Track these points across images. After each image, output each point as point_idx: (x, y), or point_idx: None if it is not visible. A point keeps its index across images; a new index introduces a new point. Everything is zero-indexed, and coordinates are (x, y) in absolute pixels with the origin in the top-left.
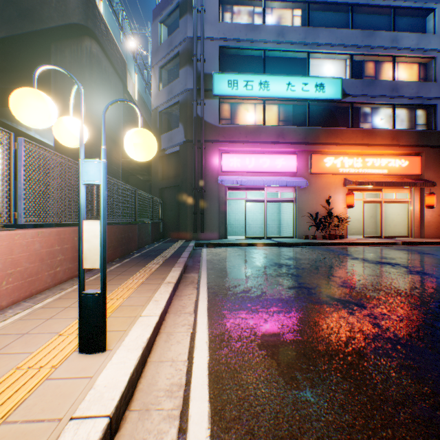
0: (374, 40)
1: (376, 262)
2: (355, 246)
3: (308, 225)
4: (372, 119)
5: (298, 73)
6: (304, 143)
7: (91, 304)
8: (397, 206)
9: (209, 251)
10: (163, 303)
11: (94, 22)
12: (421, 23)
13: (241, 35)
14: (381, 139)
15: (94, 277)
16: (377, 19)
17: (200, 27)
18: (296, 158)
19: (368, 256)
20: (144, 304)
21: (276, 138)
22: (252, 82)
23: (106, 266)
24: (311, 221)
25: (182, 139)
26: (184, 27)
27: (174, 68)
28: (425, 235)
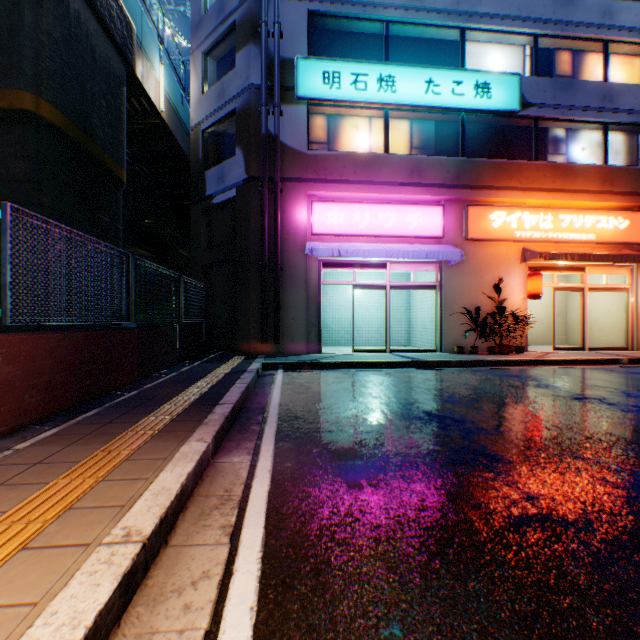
0: (573, 11)
1: (635, 408)
2: (551, 367)
3: (462, 328)
4: (567, 148)
5: (443, 66)
6: (456, 186)
7: None
8: (606, 297)
9: (287, 381)
10: None
11: None
12: None
13: None
14: (584, 181)
15: None
16: None
17: None
18: (442, 212)
19: (602, 392)
20: None
21: (407, 176)
22: (366, 77)
23: None
24: (466, 321)
25: (241, 176)
26: None
27: (230, 54)
28: None
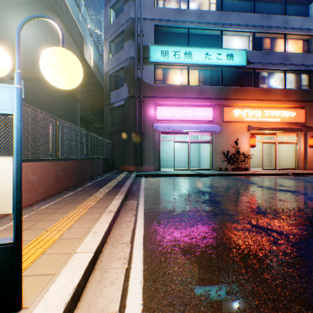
0: (270, 21)
1: (278, 189)
2: (258, 176)
3: (221, 160)
4: (268, 81)
5: (213, 46)
6: (218, 98)
7: (0, 257)
8: (287, 146)
9: (146, 181)
10: (101, 235)
11: (55, 0)
12: (305, 10)
13: (171, 17)
14: (275, 96)
15: (46, 206)
16: (272, 6)
17: (140, 11)
18: (212, 110)
19: (270, 185)
20: (82, 237)
21: (197, 95)
22: (179, 52)
23: (21, 210)
24: (223, 157)
25: (126, 95)
26: (128, 10)
27: (121, 42)
28: (308, 168)
